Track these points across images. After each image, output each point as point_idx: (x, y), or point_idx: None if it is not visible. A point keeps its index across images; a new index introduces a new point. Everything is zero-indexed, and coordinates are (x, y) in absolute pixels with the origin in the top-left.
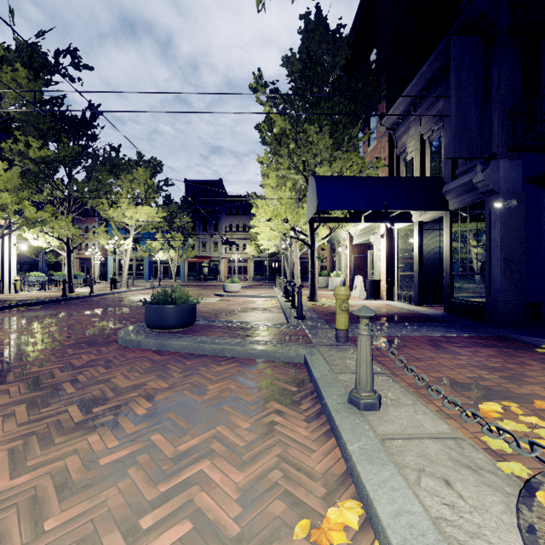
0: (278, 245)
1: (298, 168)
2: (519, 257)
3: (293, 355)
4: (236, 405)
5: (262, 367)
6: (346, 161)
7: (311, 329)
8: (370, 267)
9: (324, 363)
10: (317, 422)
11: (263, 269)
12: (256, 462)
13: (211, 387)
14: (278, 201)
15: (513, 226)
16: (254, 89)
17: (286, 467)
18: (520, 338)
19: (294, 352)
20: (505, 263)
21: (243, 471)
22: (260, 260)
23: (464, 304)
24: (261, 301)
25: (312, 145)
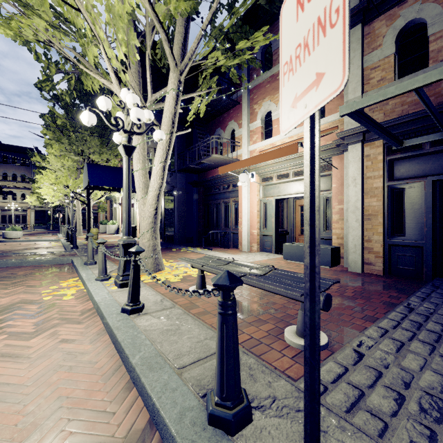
0: (62, 200)
1: (77, 152)
2: (184, 215)
3: (66, 260)
4: (35, 274)
5: (48, 266)
6: (113, 152)
7: (80, 252)
8: (133, 218)
9: (80, 259)
10: (72, 272)
11: (46, 218)
12: (46, 279)
13: (19, 273)
14: (62, 167)
15: (181, 202)
16: (39, 88)
17: (57, 278)
18: (175, 247)
19: (66, 258)
20: (178, 218)
21: (42, 280)
22: (42, 210)
23: (168, 236)
24: (45, 243)
25: (87, 142)
